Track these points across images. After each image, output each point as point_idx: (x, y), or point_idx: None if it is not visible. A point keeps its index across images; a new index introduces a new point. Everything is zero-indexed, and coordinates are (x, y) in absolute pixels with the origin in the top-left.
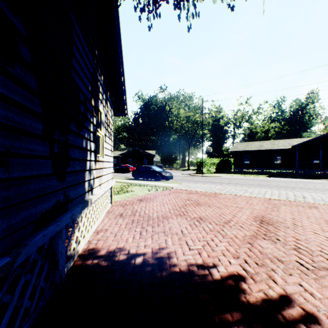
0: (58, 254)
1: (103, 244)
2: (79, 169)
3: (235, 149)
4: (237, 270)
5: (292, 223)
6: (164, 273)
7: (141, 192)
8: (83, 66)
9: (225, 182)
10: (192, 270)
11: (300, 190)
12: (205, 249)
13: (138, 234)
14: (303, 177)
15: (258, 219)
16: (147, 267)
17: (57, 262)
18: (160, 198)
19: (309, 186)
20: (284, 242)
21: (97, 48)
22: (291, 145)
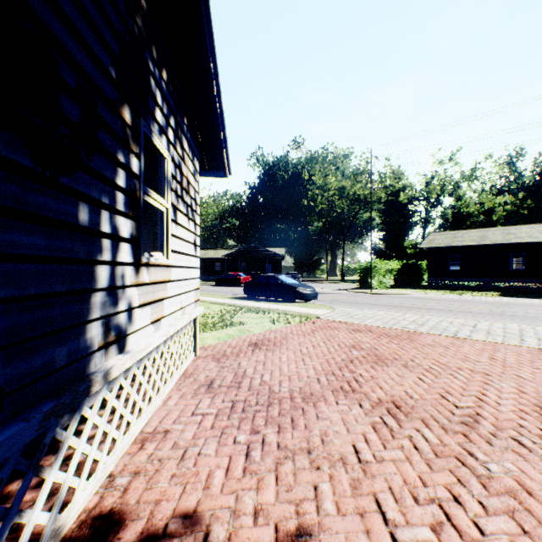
0: None
1: (142, 492)
2: (54, 290)
3: (431, 245)
4: None
5: None
6: None
7: (258, 327)
8: None
9: (419, 306)
10: None
11: None
12: None
13: (241, 456)
14: None
15: None
16: None
17: None
18: (295, 340)
19: None
20: None
21: None
22: None
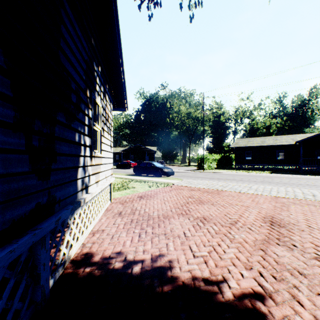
0: (40, 266)
1: (98, 248)
2: (70, 166)
3: (236, 145)
4: (251, 286)
5: (307, 225)
6: (165, 288)
7: (142, 189)
8: (75, 51)
9: (227, 178)
10: (199, 285)
11: (307, 187)
12: (211, 257)
13: (137, 236)
14: (308, 173)
15: (267, 219)
16: (145, 279)
17: (38, 276)
18: (161, 195)
19: (317, 183)
20: (302, 249)
21: (93, 35)
22: (294, 140)
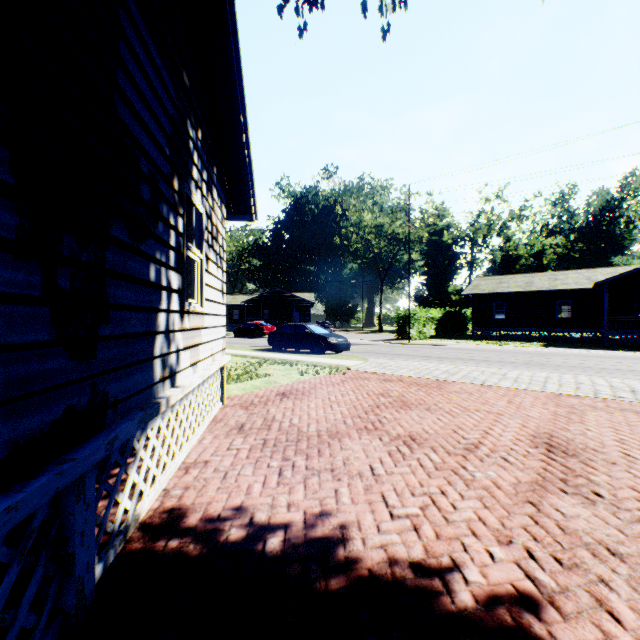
0: (73, 539)
1: (195, 498)
2: (138, 331)
3: (475, 291)
4: (511, 579)
5: (622, 452)
6: (334, 583)
7: (285, 378)
8: (148, 97)
9: (457, 356)
10: (402, 577)
11: (619, 375)
12: (428, 518)
13: (275, 475)
14: (620, 347)
15: (541, 441)
16: (292, 563)
17: (71, 559)
18: (324, 390)
19: (638, 367)
20: (613, 501)
21: (186, 66)
22: (592, 281)
